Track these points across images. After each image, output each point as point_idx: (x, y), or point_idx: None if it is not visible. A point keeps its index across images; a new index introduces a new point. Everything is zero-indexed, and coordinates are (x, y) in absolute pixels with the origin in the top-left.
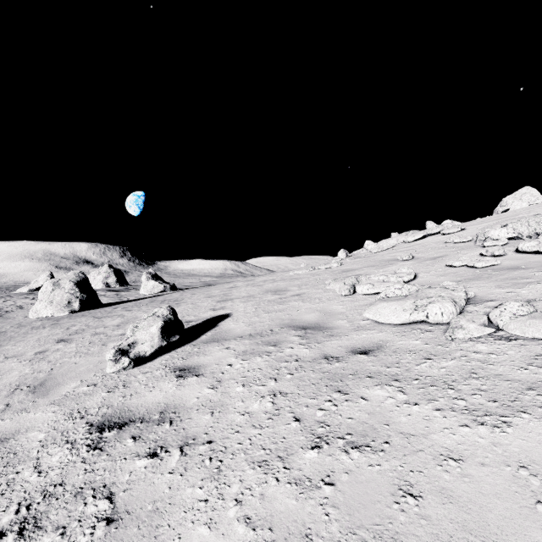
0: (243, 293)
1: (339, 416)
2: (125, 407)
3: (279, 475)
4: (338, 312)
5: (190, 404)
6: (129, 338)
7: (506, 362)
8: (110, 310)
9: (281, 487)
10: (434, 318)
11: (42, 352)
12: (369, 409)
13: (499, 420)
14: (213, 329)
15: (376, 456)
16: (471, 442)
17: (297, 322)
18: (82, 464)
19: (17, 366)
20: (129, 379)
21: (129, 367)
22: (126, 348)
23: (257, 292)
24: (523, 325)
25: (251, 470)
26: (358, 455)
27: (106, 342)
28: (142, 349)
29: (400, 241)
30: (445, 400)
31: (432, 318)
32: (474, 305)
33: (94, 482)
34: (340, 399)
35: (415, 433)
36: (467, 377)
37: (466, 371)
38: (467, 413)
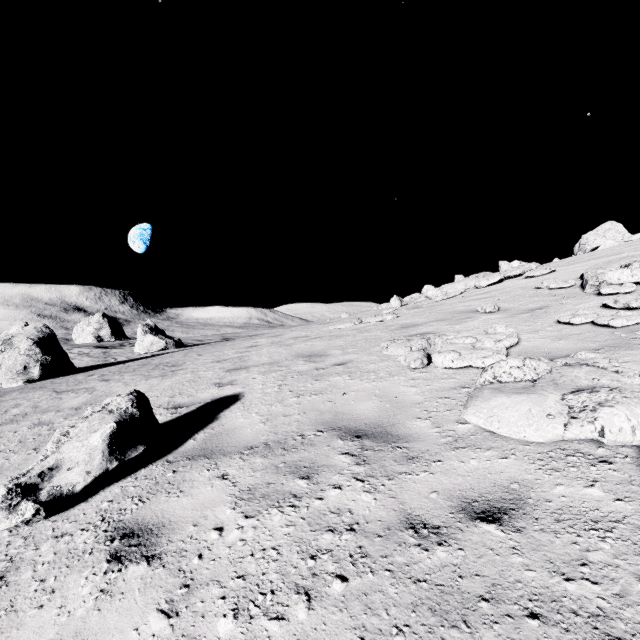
0: (264, 357)
1: None
2: None
3: None
4: (410, 400)
5: None
6: (49, 457)
7: None
8: (82, 379)
9: None
10: (616, 436)
11: None
12: None
13: None
14: (210, 427)
15: None
16: None
17: (345, 419)
18: None
19: None
20: (22, 556)
21: (36, 519)
22: (34, 481)
23: (284, 357)
24: None
25: None
26: None
27: (42, 443)
28: (67, 480)
29: (470, 286)
30: None
31: (612, 436)
32: None
33: None
34: None
35: None
36: None
37: None
38: None
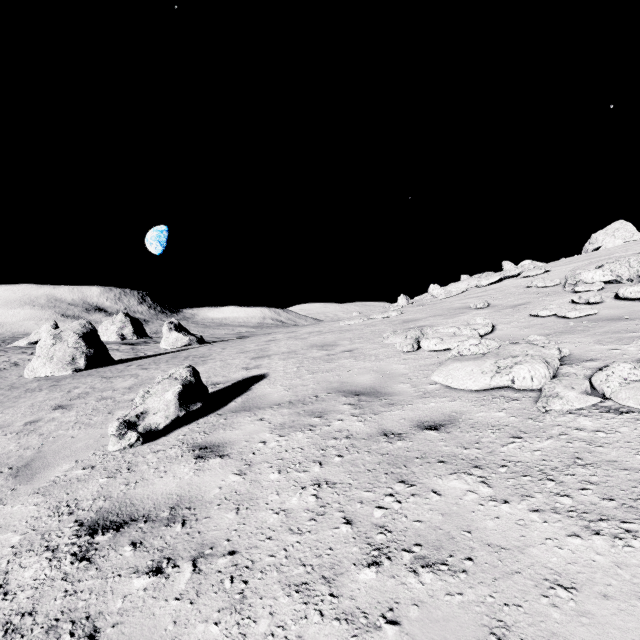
0: (283, 348)
1: (403, 517)
2: (127, 500)
3: (324, 606)
4: (399, 373)
5: (210, 496)
6: (139, 406)
7: (620, 443)
8: (122, 368)
9: (326, 625)
10: (521, 382)
11: (34, 422)
12: (443, 508)
13: (620, 528)
14: (245, 394)
15: (455, 579)
16: (585, 561)
17: (349, 385)
18: (62, 582)
19: (0, 440)
20: (136, 460)
21: (137, 444)
22: (134, 420)
23: (300, 347)
24: (639, 394)
25: (285, 597)
26: (431, 577)
27: (113, 409)
28: (154, 420)
29: (472, 285)
30: (544, 497)
31: (519, 382)
32: (570, 365)
33: (75, 610)
34: (404, 492)
35: (507, 545)
36: (571, 463)
37: (568, 455)
38: (575, 517)
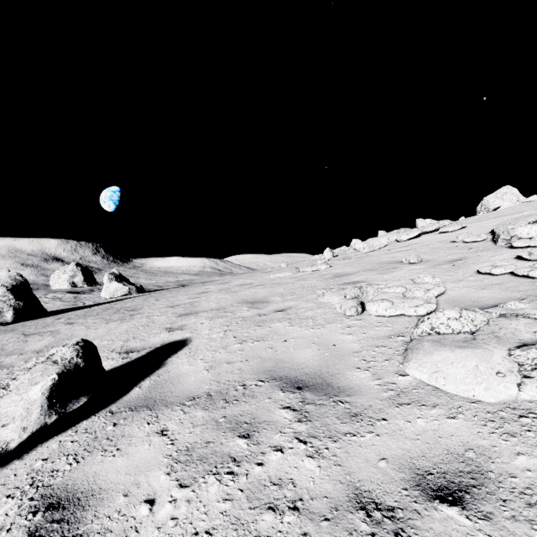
0: (213, 303)
1: None
2: None
3: None
4: (348, 348)
5: None
6: None
7: None
8: (50, 322)
9: None
10: None
11: None
12: None
13: None
14: (156, 373)
15: None
16: None
17: (286, 367)
18: None
19: None
20: None
21: None
22: None
23: (230, 303)
24: None
25: None
26: None
27: None
28: (1, 437)
29: (392, 240)
30: None
31: None
32: None
33: None
34: None
35: None
36: None
37: None
38: None
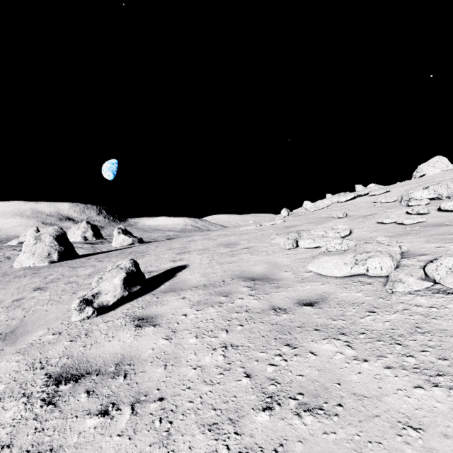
0: (199, 246)
1: (289, 372)
2: (84, 358)
3: (230, 442)
4: (283, 264)
5: (145, 355)
6: (94, 288)
7: (449, 316)
8: (84, 260)
9: None
10: (373, 271)
11: (19, 300)
12: (319, 365)
13: None
14: (172, 280)
15: (330, 421)
16: (428, 407)
17: (247, 273)
18: (33, 422)
19: None
20: (92, 328)
21: (92, 316)
22: (90, 298)
23: (212, 245)
24: None
25: (200, 435)
26: (311, 419)
27: (76, 290)
28: (105, 299)
29: (334, 201)
30: (395, 357)
31: (372, 271)
32: (408, 259)
33: (41, 444)
34: (289, 353)
35: (368, 394)
36: (413, 331)
37: (410, 325)
38: (418, 372)
